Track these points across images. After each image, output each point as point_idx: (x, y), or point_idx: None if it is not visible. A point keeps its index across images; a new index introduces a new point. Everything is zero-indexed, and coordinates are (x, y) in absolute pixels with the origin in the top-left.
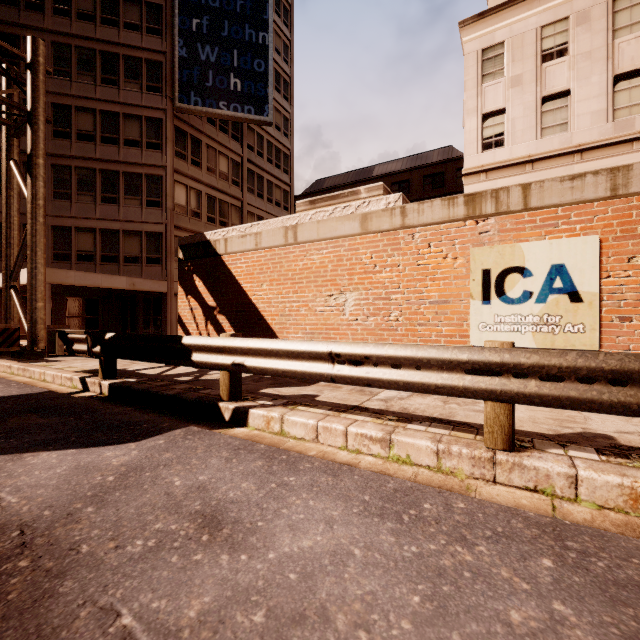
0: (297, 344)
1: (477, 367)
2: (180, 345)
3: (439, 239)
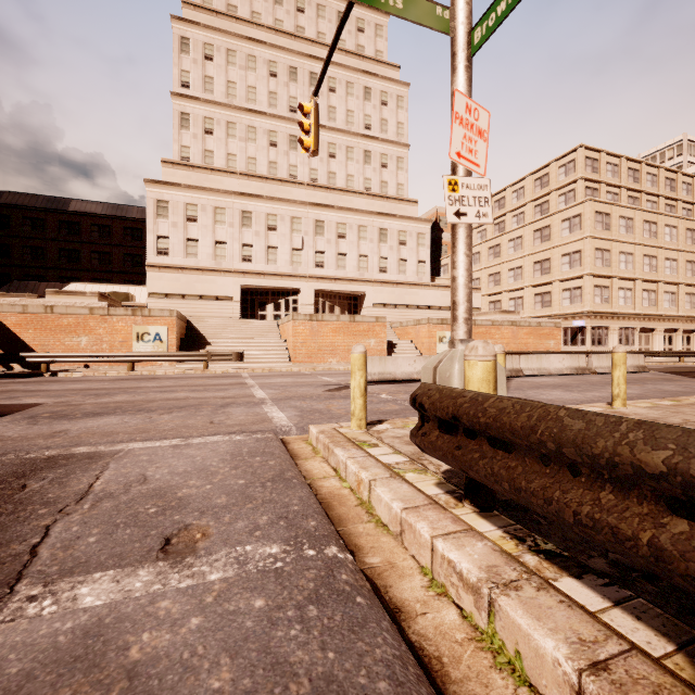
0: (78, 354)
1: (126, 356)
2: (20, 356)
3: (123, 321)
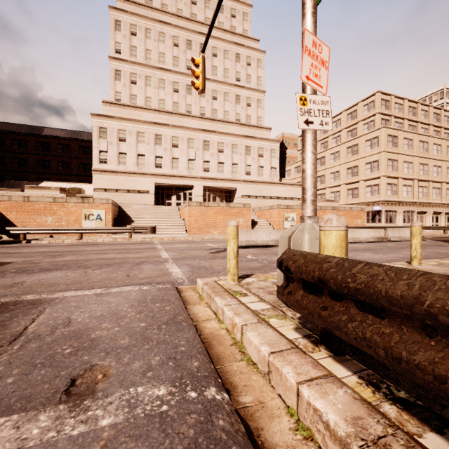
0: (45, 228)
1: (77, 229)
2: (6, 229)
3: (75, 206)
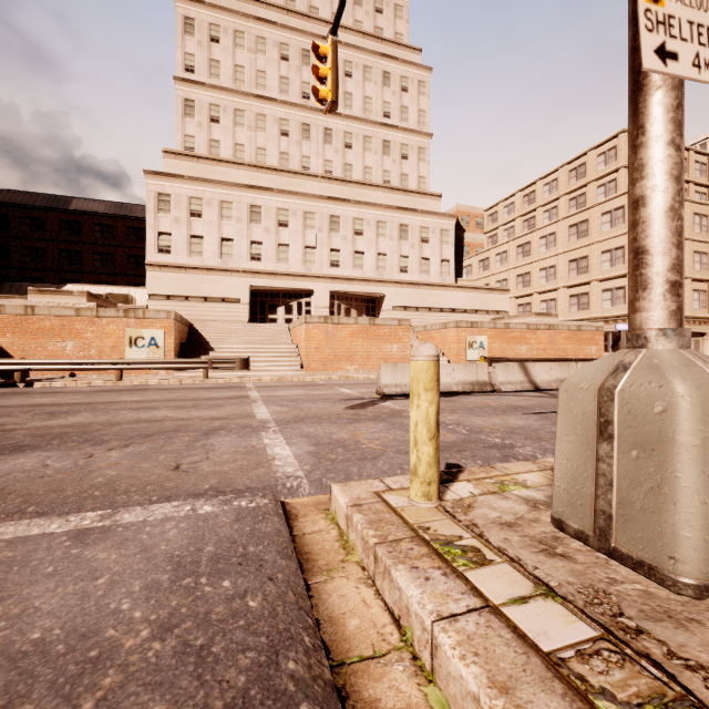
0: (58, 360)
1: (114, 363)
2: None
3: (114, 323)
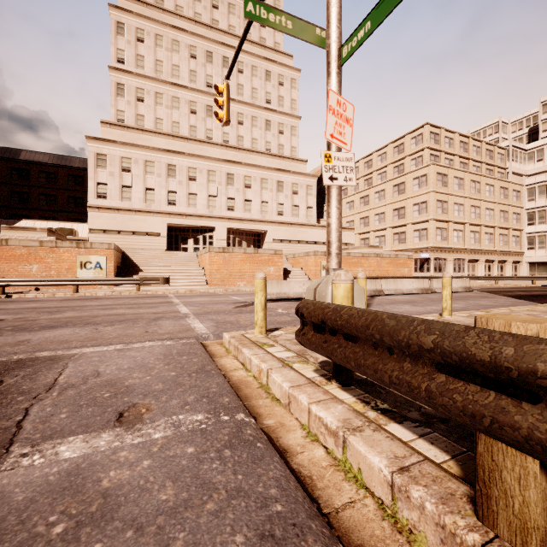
0: (30, 279)
1: (72, 281)
2: None
3: (68, 252)
